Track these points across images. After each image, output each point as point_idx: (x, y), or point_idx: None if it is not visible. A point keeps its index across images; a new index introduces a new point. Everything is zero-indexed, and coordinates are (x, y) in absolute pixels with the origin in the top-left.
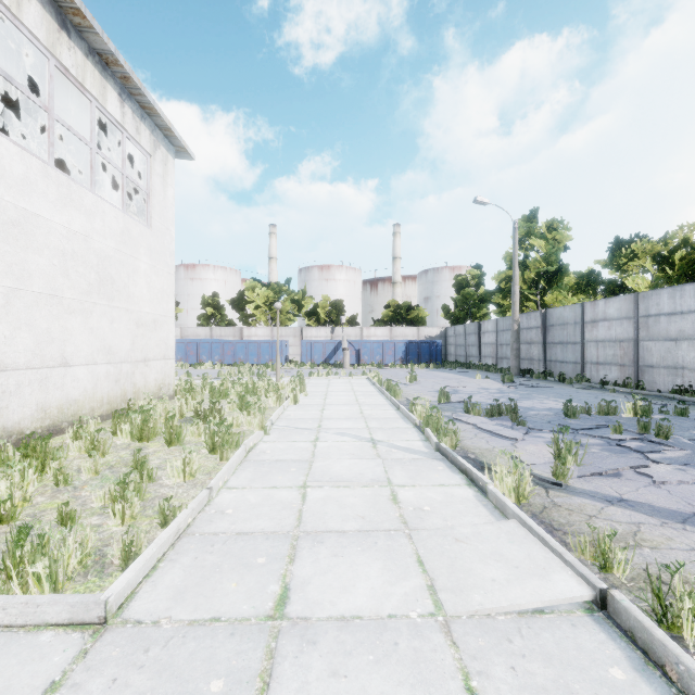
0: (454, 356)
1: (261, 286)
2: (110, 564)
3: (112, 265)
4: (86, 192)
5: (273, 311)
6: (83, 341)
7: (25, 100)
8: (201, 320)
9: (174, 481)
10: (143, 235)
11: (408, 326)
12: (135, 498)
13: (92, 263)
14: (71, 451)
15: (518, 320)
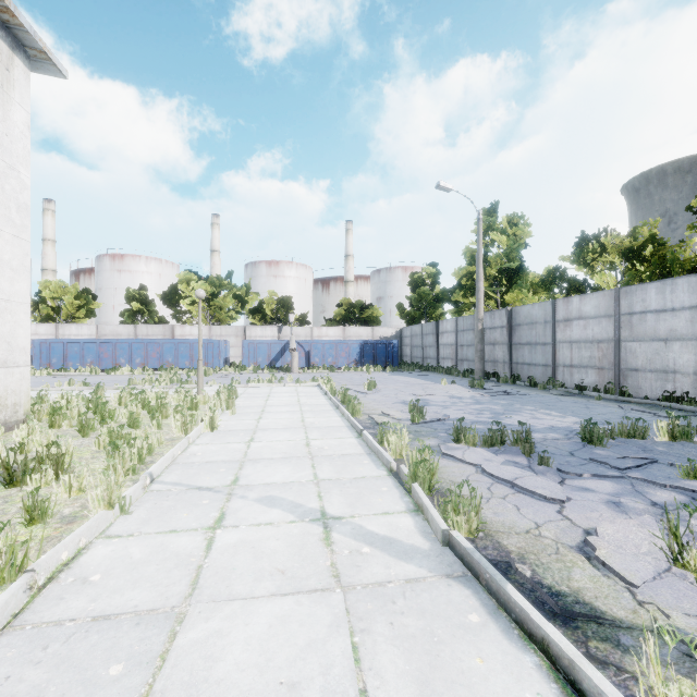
0: (410, 358)
1: (197, 278)
2: None
3: None
4: None
5: (211, 307)
6: None
7: None
8: (125, 317)
9: None
10: None
11: (362, 326)
12: None
13: None
14: None
15: (482, 319)
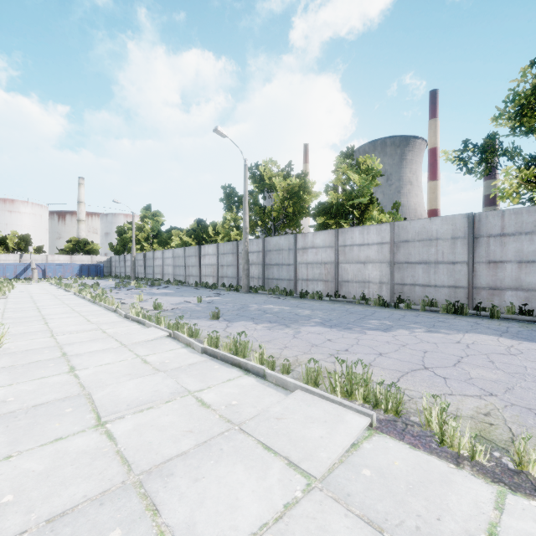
0: (115, 273)
1: None
2: None
3: None
4: None
5: None
6: None
7: None
8: None
9: None
10: None
11: (86, 254)
12: None
13: None
14: None
15: (135, 256)
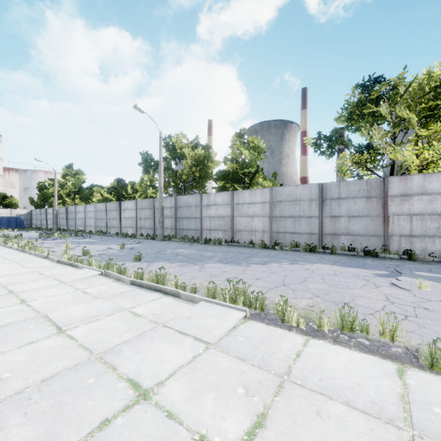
0: (36, 225)
1: None
2: None
3: None
4: None
5: None
6: None
7: None
8: None
9: None
10: None
11: (4, 207)
12: None
13: None
14: None
15: (57, 210)
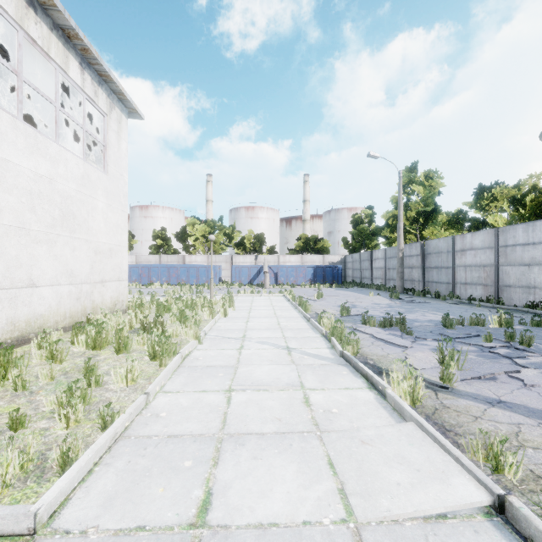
0: (351, 278)
1: (199, 222)
2: (49, 468)
3: (73, 203)
4: (51, 143)
5: (209, 242)
6: (48, 266)
7: (3, 68)
8: (152, 250)
9: (118, 386)
10: (101, 179)
11: (316, 254)
12: (79, 405)
13: (56, 201)
14: (34, 358)
15: (402, 250)
